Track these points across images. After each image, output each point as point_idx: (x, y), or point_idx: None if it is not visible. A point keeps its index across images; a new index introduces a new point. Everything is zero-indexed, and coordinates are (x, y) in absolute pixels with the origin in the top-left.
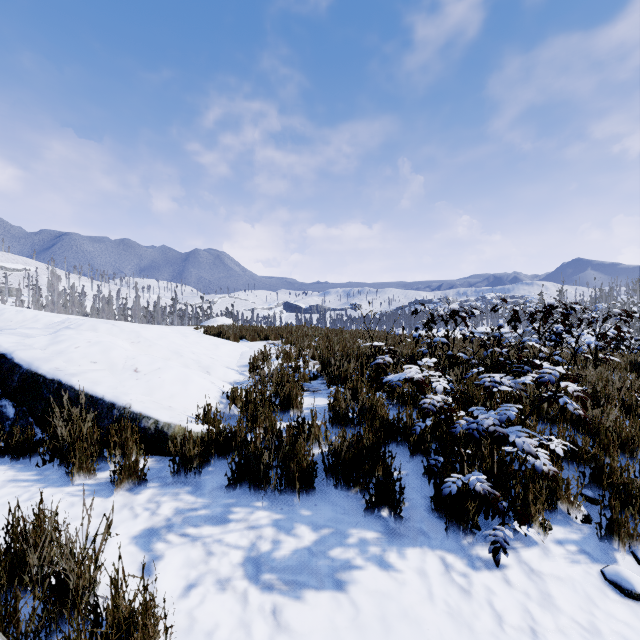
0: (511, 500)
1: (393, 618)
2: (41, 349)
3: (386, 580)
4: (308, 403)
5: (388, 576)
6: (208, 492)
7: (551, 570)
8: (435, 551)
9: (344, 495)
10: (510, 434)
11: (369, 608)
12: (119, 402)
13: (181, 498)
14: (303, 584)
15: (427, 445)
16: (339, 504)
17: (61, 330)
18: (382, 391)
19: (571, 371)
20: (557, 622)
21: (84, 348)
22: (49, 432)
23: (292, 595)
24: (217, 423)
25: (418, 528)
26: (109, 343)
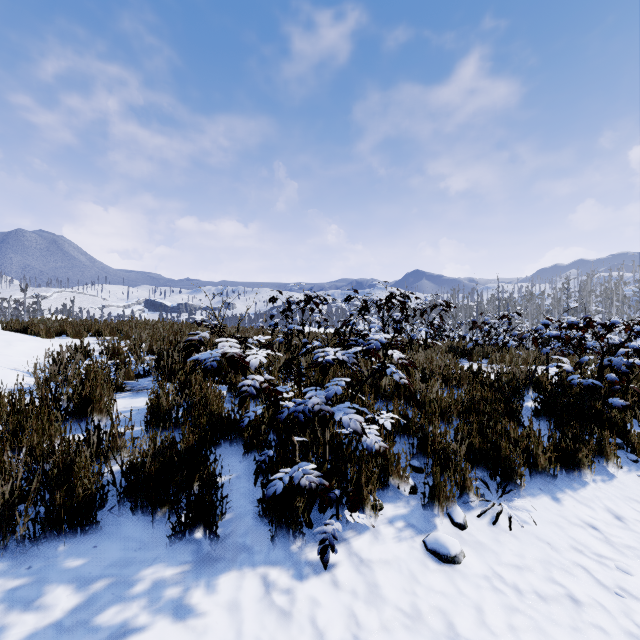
0: (344, 486)
1: None
2: None
3: (179, 636)
4: (124, 405)
5: (183, 628)
6: None
7: (380, 555)
8: (257, 569)
9: (146, 522)
10: (338, 412)
11: None
12: None
13: None
14: None
15: (261, 438)
16: (135, 537)
17: None
18: (218, 382)
19: (407, 354)
20: (382, 617)
21: None
22: None
23: None
24: None
25: (240, 544)
26: None
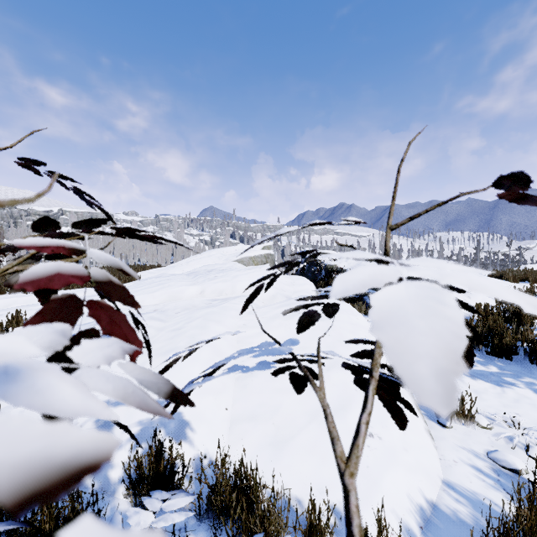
0: None
1: (523, 402)
2: None
3: (533, 395)
4: None
5: (536, 395)
6: None
7: None
8: None
9: (535, 367)
10: None
11: (511, 395)
12: None
13: None
14: (479, 378)
15: None
16: (528, 369)
17: None
18: None
19: None
20: None
21: None
22: None
23: (471, 377)
24: None
25: None
26: (407, 275)
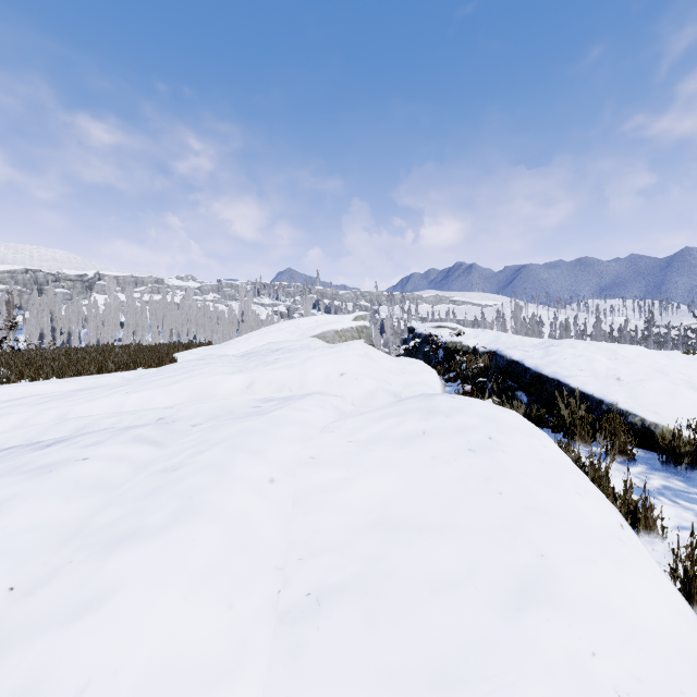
0: None
1: None
2: (539, 359)
3: None
4: None
5: None
6: None
7: None
8: None
9: None
10: None
11: None
12: (606, 399)
13: (670, 481)
14: None
15: None
16: None
17: (549, 347)
18: None
19: None
20: None
21: (570, 359)
22: (554, 412)
23: None
24: None
25: None
26: (590, 356)
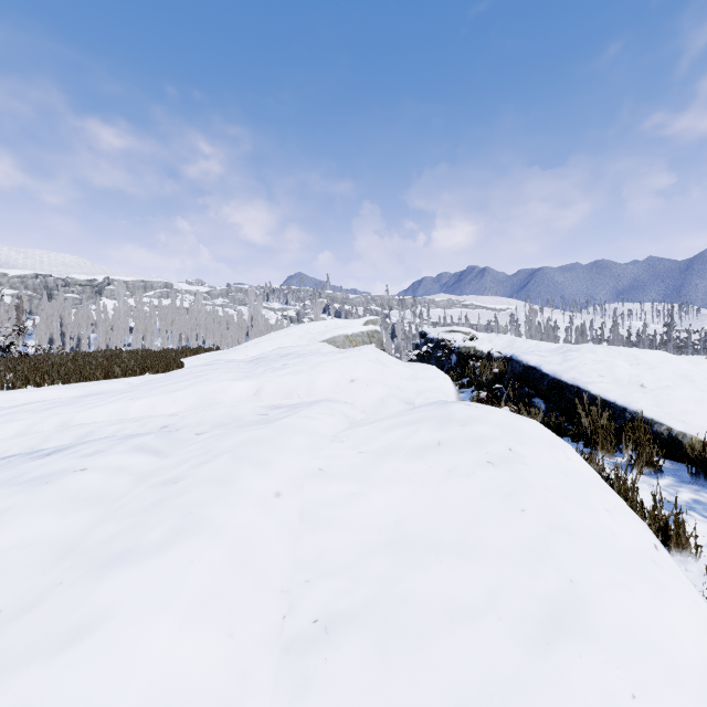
0: None
1: None
2: (557, 365)
3: None
4: None
5: None
6: None
7: None
8: None
9: None
10: None
11: None
12: (630, 407)
13: (701, 495)
14: None
15: None
16: None
17: (567, 352)
18: None
19: None
20: None
21: (591, 365)
22: (574, 420)
23: None
24: None
25: None
26: (611, 362)
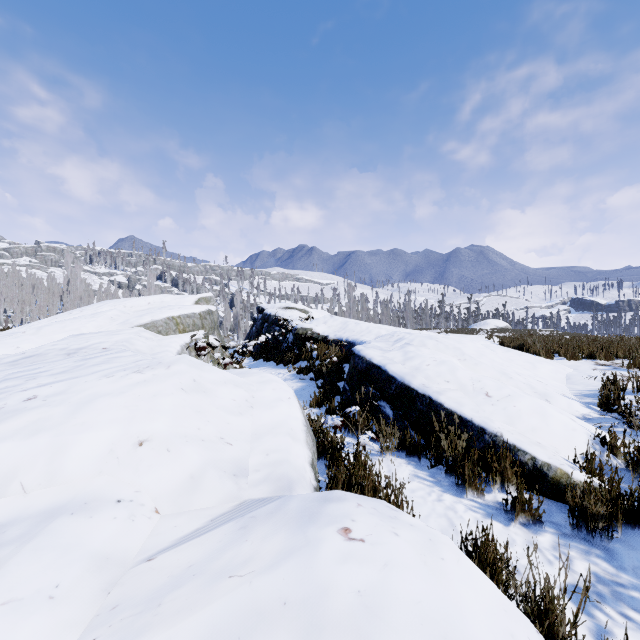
0: None
1: None
2: (401, 364)
3: None
4: None
5: None
6: (630, 568)
7: None
8: None
9: None
10: None
11: None
12: (488, 428)
13: (594, 561)
14: None
15: None
16: None
17: (405, 346)
18: None
19: None
20: None
21: (434, 366)
22: (432, 441)
23: None
24: (616, 481)
25: None
26: (451, 363)
